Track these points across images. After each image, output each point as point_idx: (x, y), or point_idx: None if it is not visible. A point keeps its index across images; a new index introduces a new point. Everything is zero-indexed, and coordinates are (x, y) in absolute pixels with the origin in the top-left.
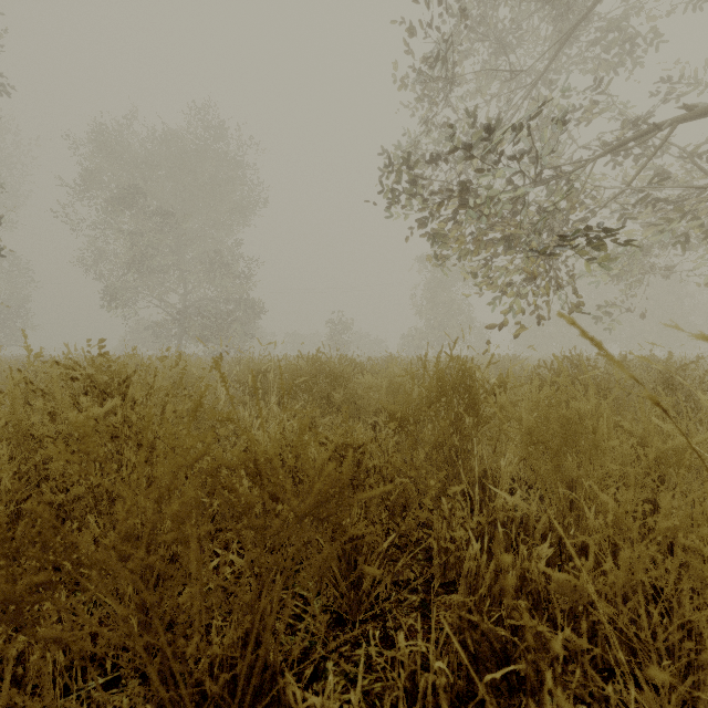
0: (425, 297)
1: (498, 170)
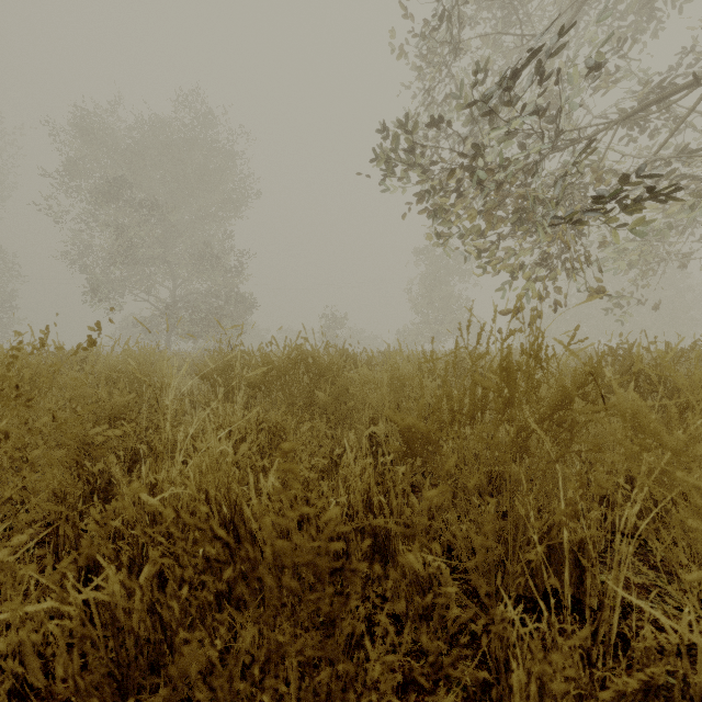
0: (421, 291)
1: (517, 126)
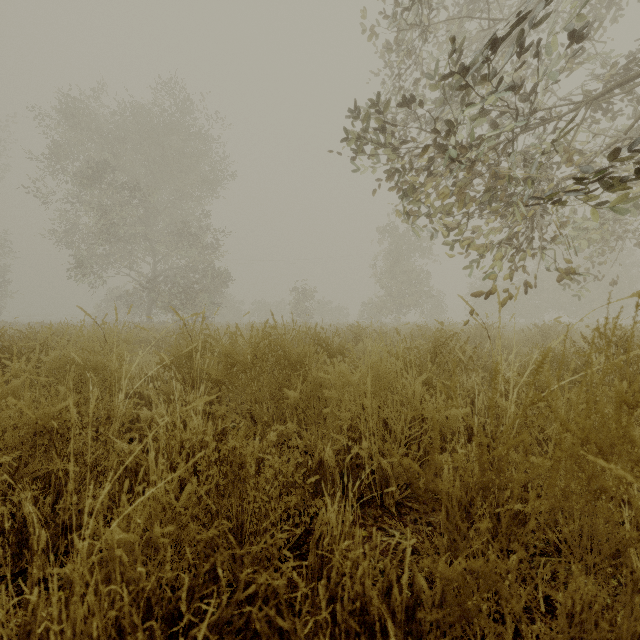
0: (385, 266)
1: (494, 100)
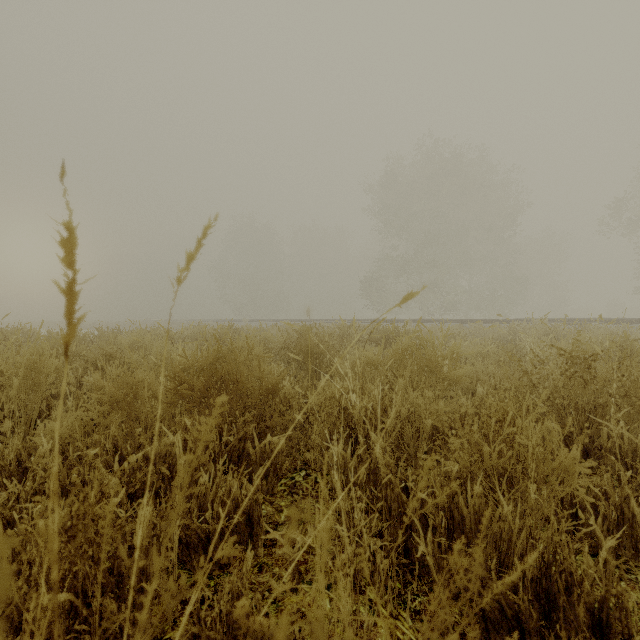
0: None
1: None
